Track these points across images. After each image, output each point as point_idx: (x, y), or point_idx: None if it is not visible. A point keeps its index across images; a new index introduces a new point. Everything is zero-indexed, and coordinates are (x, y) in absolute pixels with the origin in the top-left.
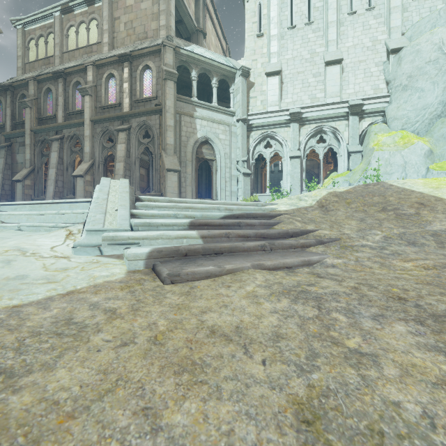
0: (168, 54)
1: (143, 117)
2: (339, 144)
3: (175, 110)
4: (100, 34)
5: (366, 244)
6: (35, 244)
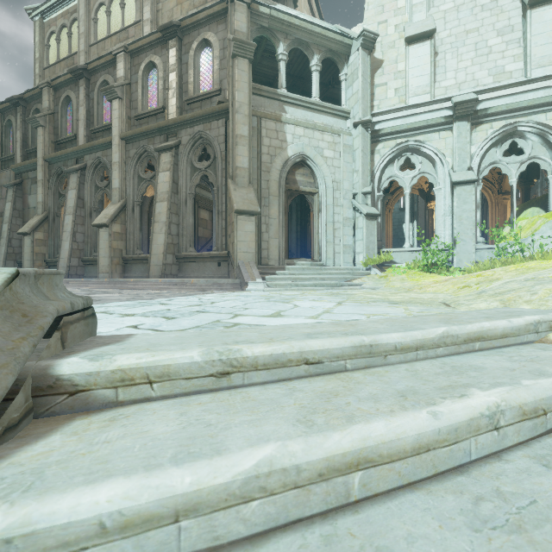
0: (238, 13)
1: (198, 125)
2: None
3: (250, 109)
4: (139, 9)
5: None
6: None
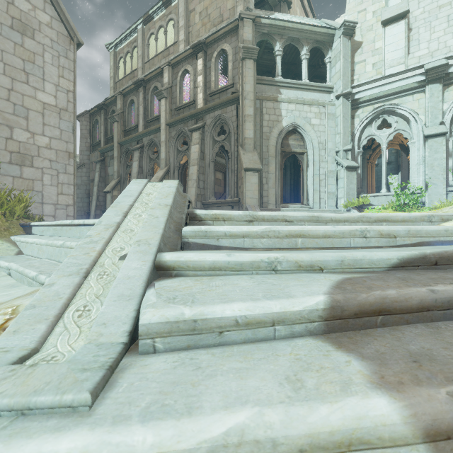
0: (246, 27)
1: (217, 111)
2: None
3: (254, 95)
4: (176, 33)
5: None
6: None
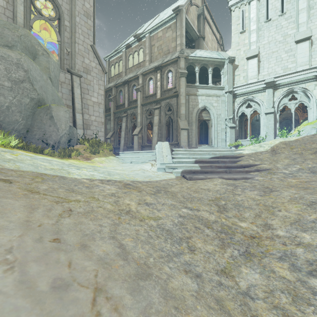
0: (181, 61)
1: (167, 100)
2: (309, 100)
3: (185, 93)
4: (144, 56)
5: (283, 172)
6: (144, 167)
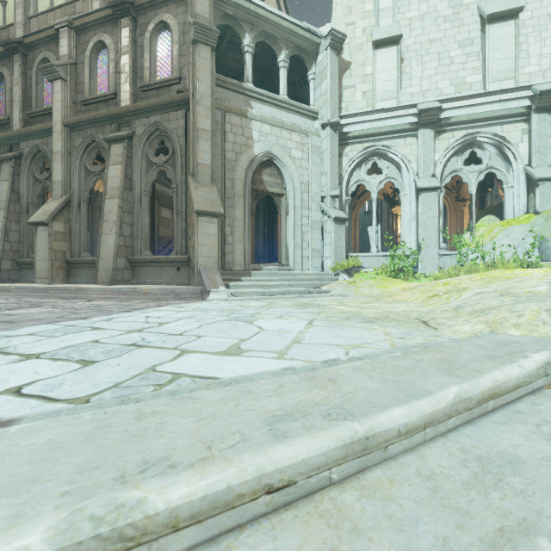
0: None
1: (154, 116)
2: (508, 166)
3: (213, 101)
4: None
5: None
6: None
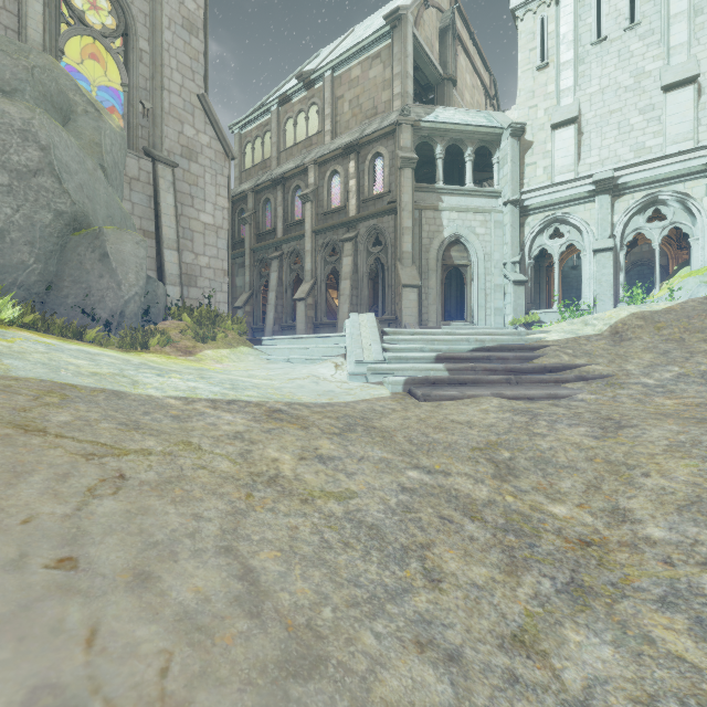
0: (404, 133)
1: (373, 220)
2: (694, 220)
3: (413, 206)
4: (321, 121)
5: (643, 382)
6: (319, 372)
